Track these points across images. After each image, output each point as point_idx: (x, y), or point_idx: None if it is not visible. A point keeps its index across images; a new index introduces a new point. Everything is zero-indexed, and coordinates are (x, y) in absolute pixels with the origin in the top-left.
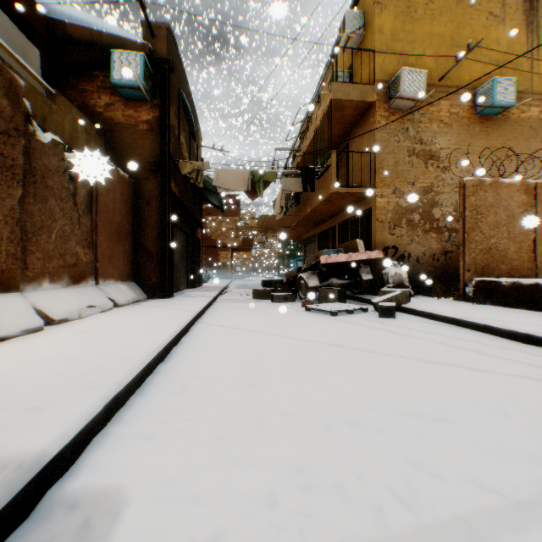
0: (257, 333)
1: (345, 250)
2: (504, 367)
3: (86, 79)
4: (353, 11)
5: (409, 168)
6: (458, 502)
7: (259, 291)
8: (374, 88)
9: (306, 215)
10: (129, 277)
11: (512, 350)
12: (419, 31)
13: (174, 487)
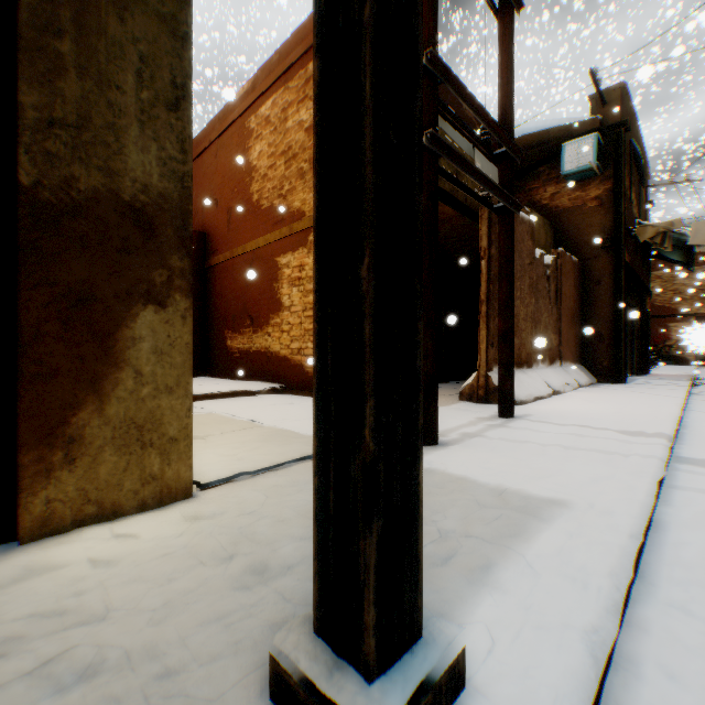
0: None
1: None
2: None
3: (531, 178)
4: None
5: None
6: None
7: None
8: None
9: None
10: (577, 360)
11: None
12: None
13: None
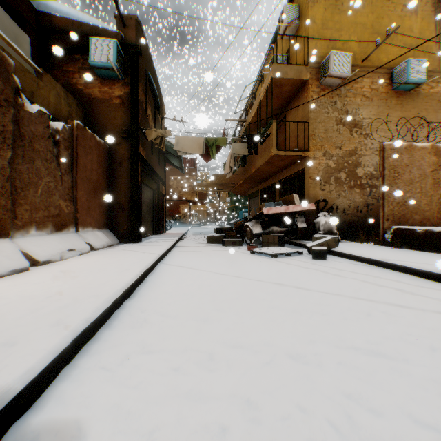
0: (209, 272)
1: (284, 203)
2: (424, 303)
3: (69, 61)
4: (290, 5)
5: (337, 134)
6: (398, 440)
7: (212, 237)
8: (308, 68)
9: (251, 174)
10: (104, 225)
11: (429, 288)
12: (345, 21)
13: (131, 421)
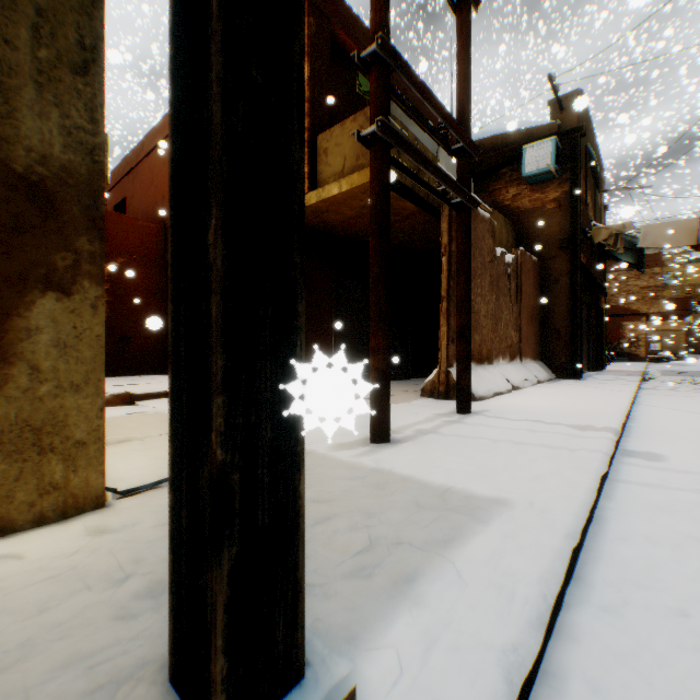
0: None
1: None
2: None
3: (495, 179)
4: None
5: None
6: None
7: None
8: None
9: None
10: (537, 356)
11: None
12: None
13: (691, 460)
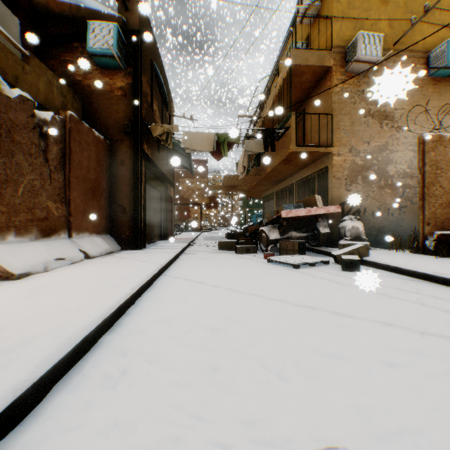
0: (220, 288)
1: (304, 205)
2: None
3: (67, 50)
4: None
5: (364, 128)
6: None
7: (224, 243)
8: (331, 54)
9: (266, 175)
10: (104, 230)
11: None
12: None
13: None
